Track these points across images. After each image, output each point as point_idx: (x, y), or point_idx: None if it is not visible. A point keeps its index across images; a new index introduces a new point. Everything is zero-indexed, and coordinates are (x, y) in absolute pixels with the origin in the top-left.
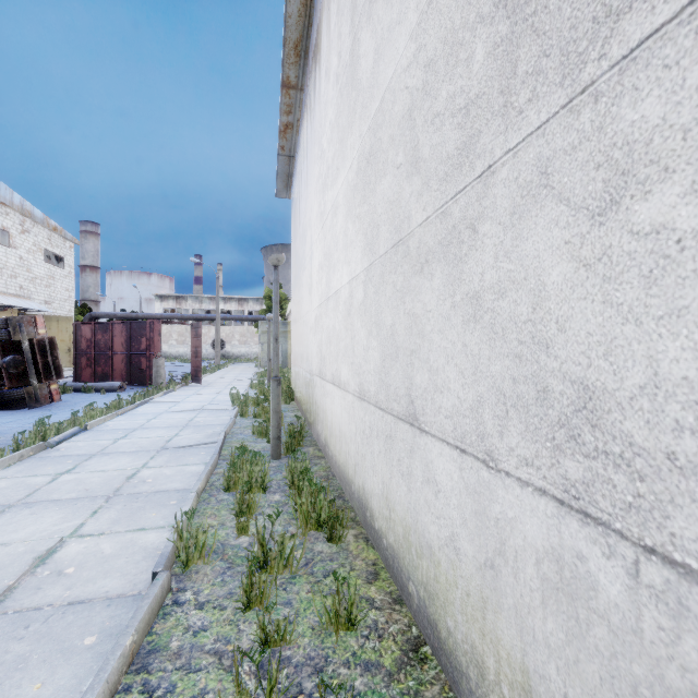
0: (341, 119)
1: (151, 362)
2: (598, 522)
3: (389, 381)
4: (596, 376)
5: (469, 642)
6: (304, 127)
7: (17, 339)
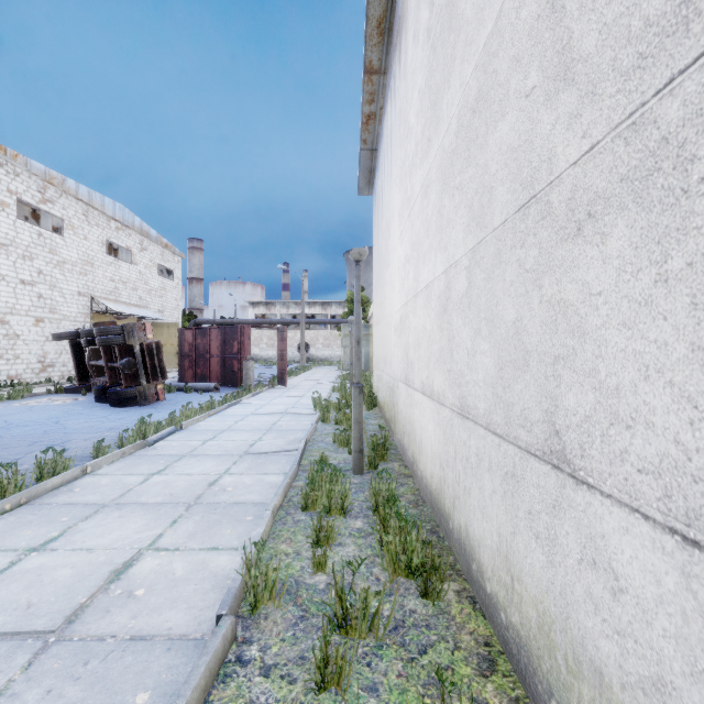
0: (434, 78)
1: (241, 365)
2: None
3: (511, 398)
4: None
5: None
6: (388, 112)
7: (131, 344)
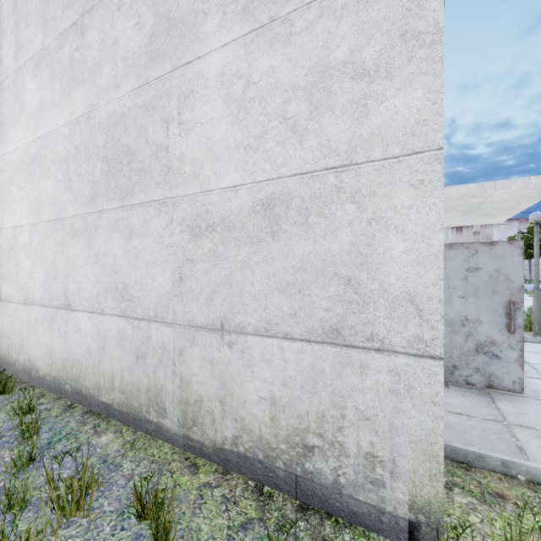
0: (3, 108)
1: None
2: (127, 317)
3: (52, 290)
4: (127, 281)
5: (95, 382)
6: None
7: None
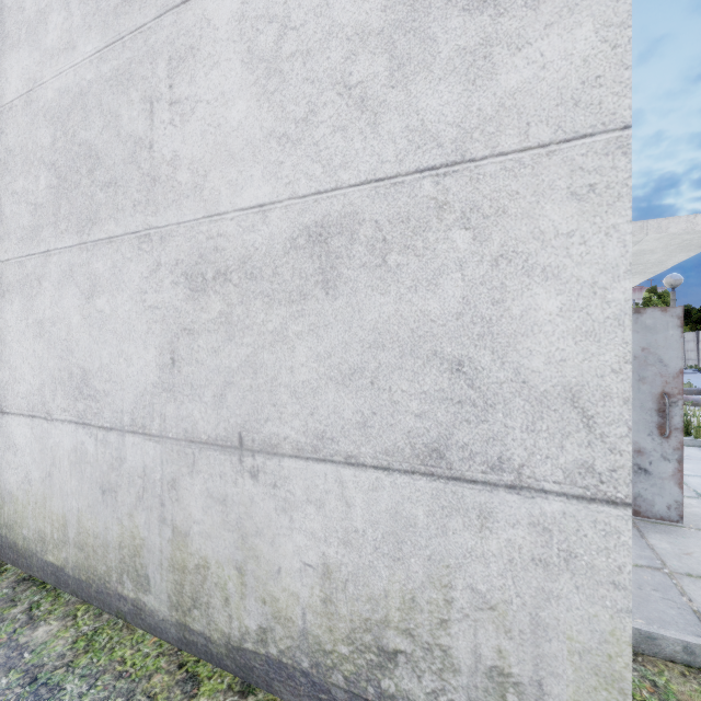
0: None
1: None
2: (88, 425)
3: None
4: (88, 365)
5: (37, 531)
6: None
7: None
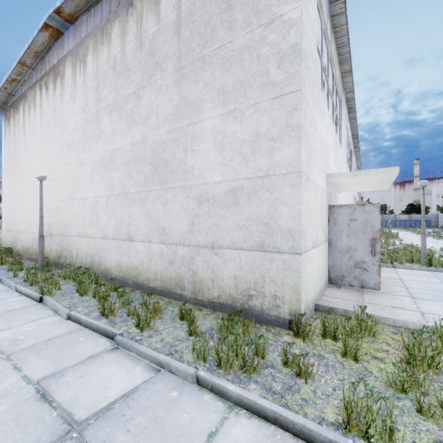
0: (88, 131)
1: None
2: (164, 243)
3: (120, 231)
4: (164, 225)
5: (146, 277)
6: (36, 93)
7: None
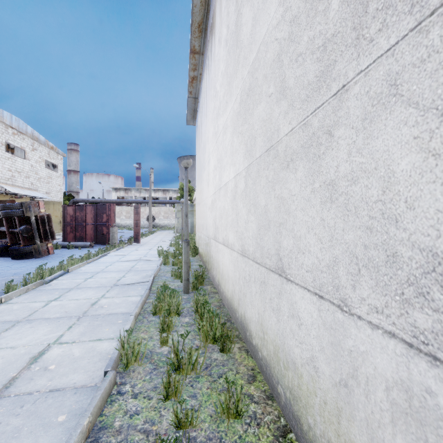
0: (229, 69)
1: (109, 230)
2: None
3: (263, 244)
4: None
5: (326, 438)
6: (204, 78)
7: (28, 215)
